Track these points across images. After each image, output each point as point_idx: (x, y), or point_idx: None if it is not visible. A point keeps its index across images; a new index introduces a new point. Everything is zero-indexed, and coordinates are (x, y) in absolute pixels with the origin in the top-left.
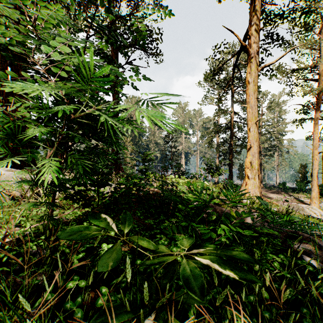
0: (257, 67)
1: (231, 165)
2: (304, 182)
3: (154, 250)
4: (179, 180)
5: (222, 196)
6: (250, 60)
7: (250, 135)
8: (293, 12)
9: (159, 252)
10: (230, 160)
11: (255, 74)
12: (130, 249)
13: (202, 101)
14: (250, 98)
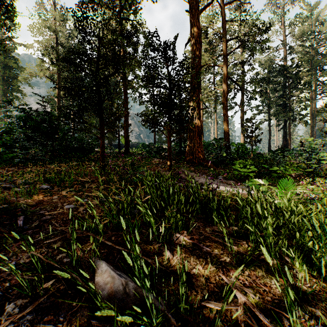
0: None
1: None
2: None
3: None
4: None
5: None
6: None
7: None
8: None
9: None
10: None
11: None
12: None
13: None
14: None
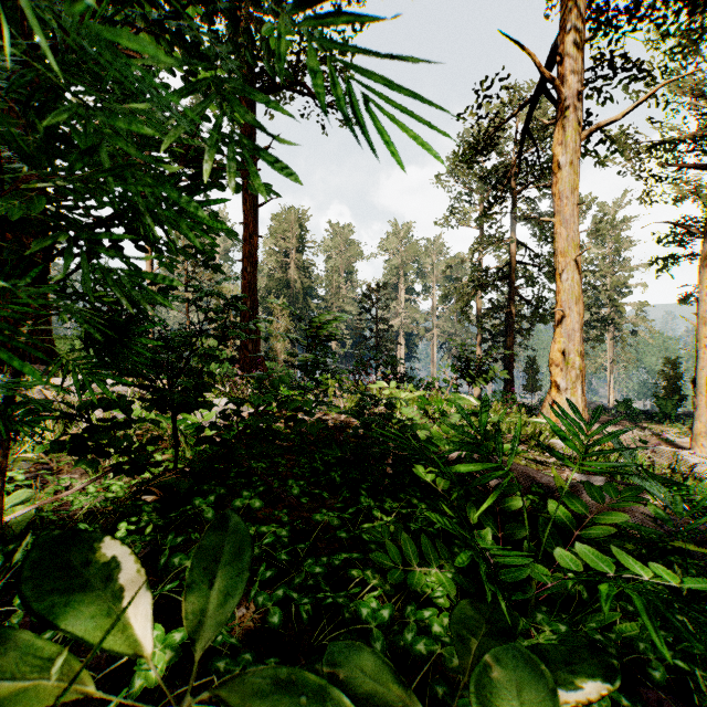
0: (578, 131)
1: (510, 360)
2: (673, 400)
3: (347, 685)
4: (399, 394)
5: None
6: (563, 113)
7: (561, 289)
8: (663, 4)
9: (369, 698)
10: (509, 349)
11: (575, 146)
12: (261, 619)
13: (445, 218)
14: (561, 203)
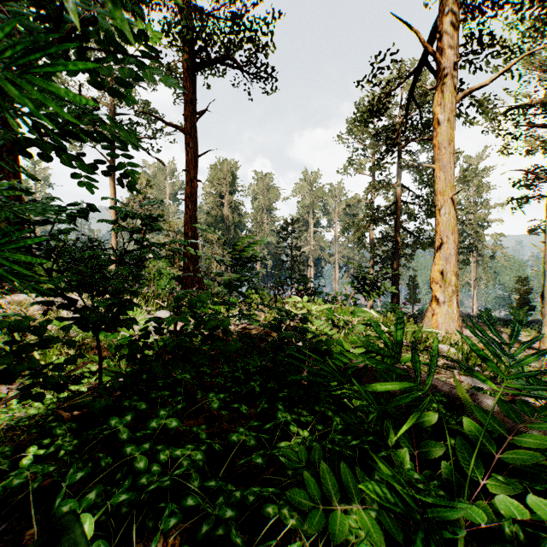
0: (454, 94)
1: (396, 279)
2: (524, 310)
3: None
4: (311, 307)
5: None
6: (441, 80)
7: (440, 221)
8: None
9: None
10: (396, 270)
11: (451, 106)
12: None
13: (345, 167)
14: (440, 152)
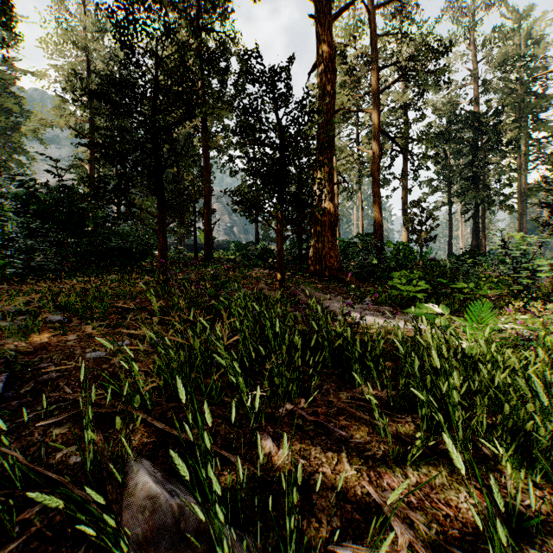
0: None
1: None
2: None
3: None
4: None
5: None
6: None
7: None
8: None
9: None
10: None
11: None
12: None
13: None
14: None
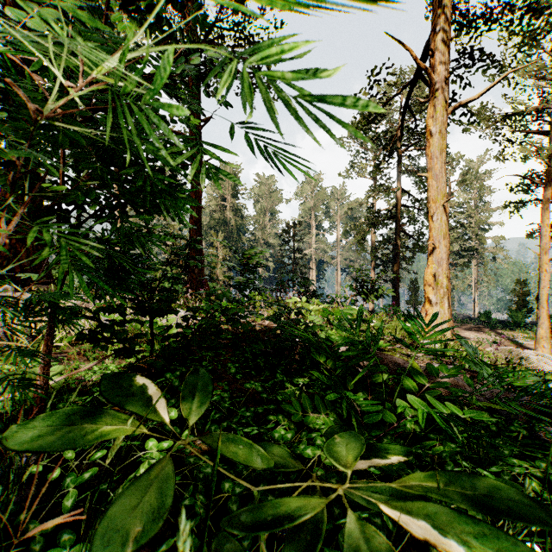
0: (445, 107)
1: (397, 281)
2: (522, 312)
3: None
4: (309, 307)
5: (386, 334)
6: (434, 94)
7: (433, 227)
8: (510, 10)
9: (276, 465)
10: (396, 272)
11: (443, 119)
12: None
13: (347, 171)
14: (433, 162)
